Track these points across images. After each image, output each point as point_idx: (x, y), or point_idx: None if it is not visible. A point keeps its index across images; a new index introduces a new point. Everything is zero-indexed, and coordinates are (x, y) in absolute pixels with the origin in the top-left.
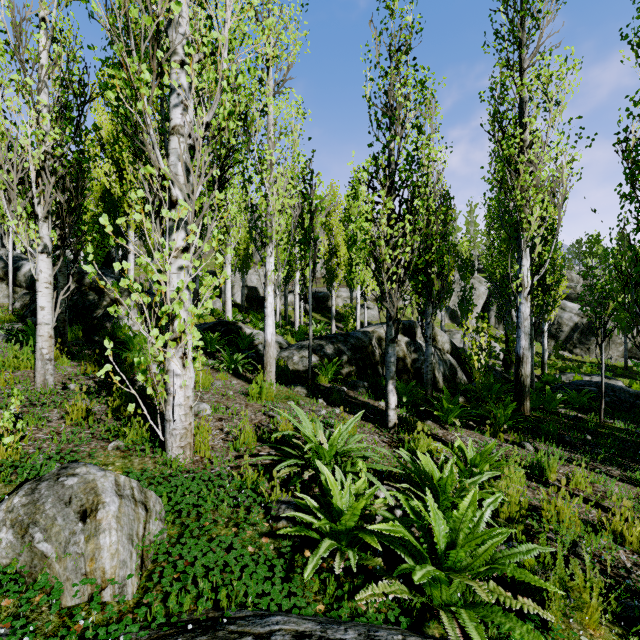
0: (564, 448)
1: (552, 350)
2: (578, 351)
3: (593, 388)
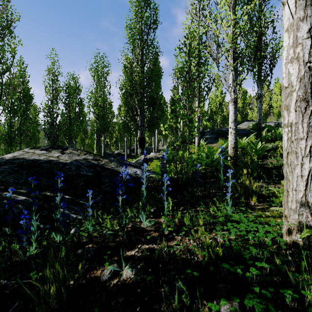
0: None
1: None
2: None
3: None
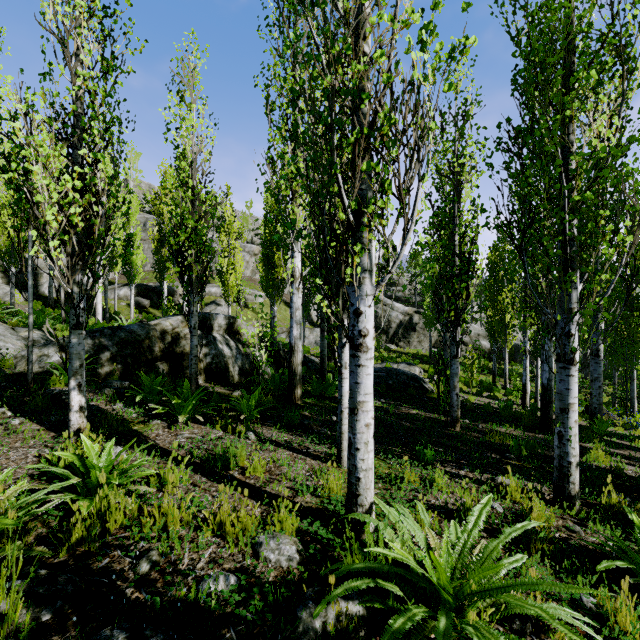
0: (295, 432)
1: (383, 344)
2: (402, 344)
3: (383, 373)
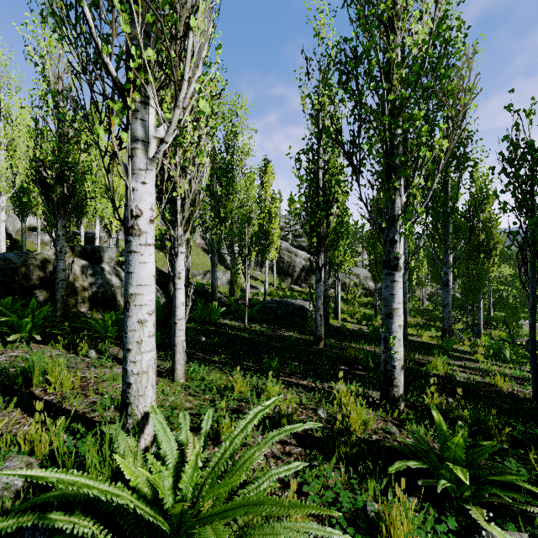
0: None
1: (289, 285)
2: (304, 285)
3: (274, 305)
